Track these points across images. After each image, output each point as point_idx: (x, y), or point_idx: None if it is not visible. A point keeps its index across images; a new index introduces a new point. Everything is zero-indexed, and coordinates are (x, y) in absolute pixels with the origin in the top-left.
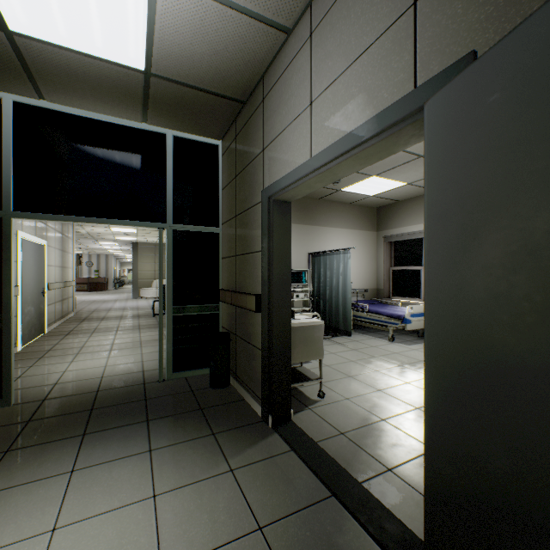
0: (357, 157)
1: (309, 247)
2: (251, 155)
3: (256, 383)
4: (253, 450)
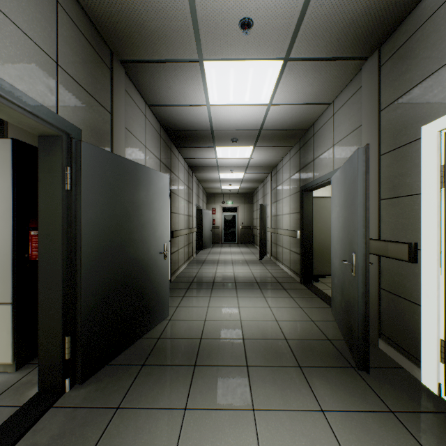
0: (1, 106)
1: None
2: None
3: None
4: None
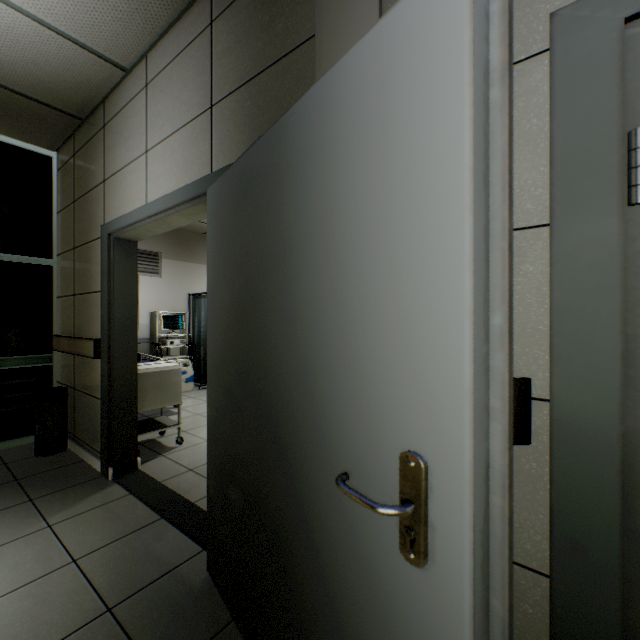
0: (181, 214)
1: (191, 287)
2: (92, 182)
3: (97, 438)
4: (82, 504)
